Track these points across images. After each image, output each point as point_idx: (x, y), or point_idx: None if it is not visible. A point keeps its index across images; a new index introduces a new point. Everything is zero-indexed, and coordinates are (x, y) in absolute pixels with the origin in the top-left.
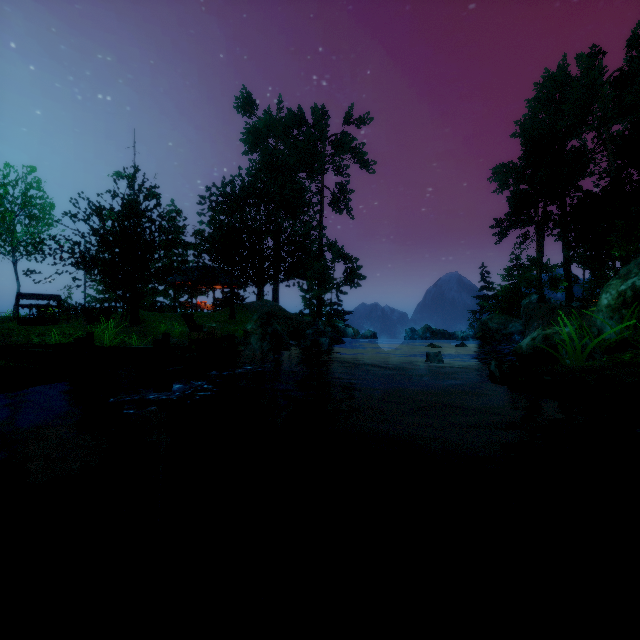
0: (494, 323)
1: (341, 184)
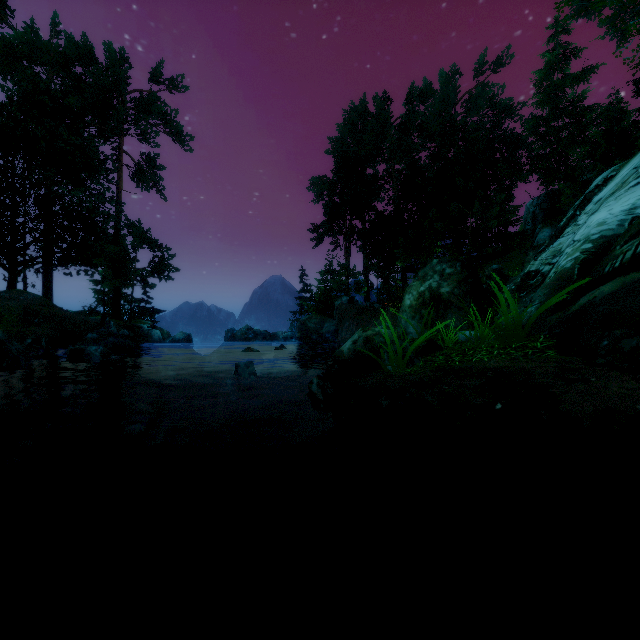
0: (312, 323)
1: (149, 155)
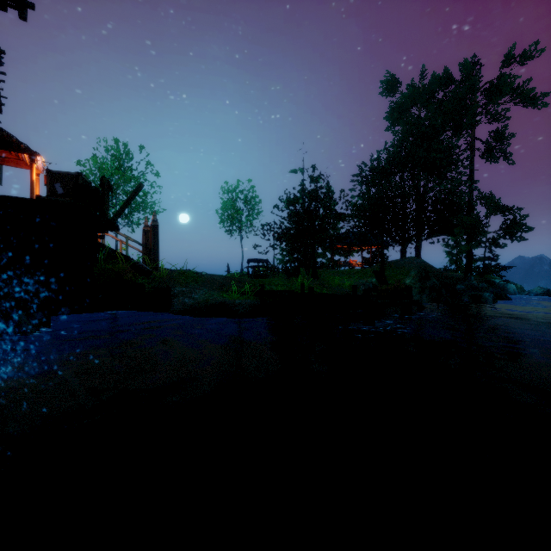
0: None
1: (496, 131)
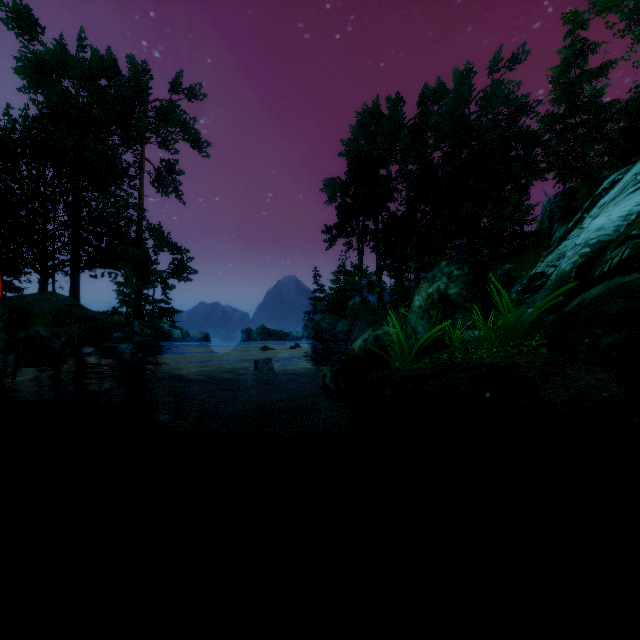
0: (325, 323)
1: (168, 161)
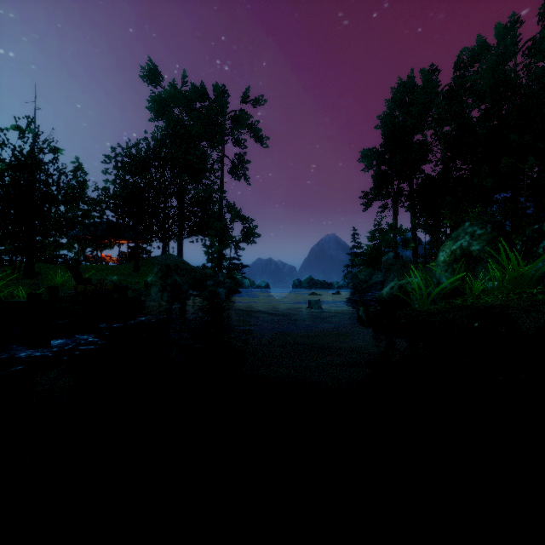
0: (362, 275)
1: (239, 155)
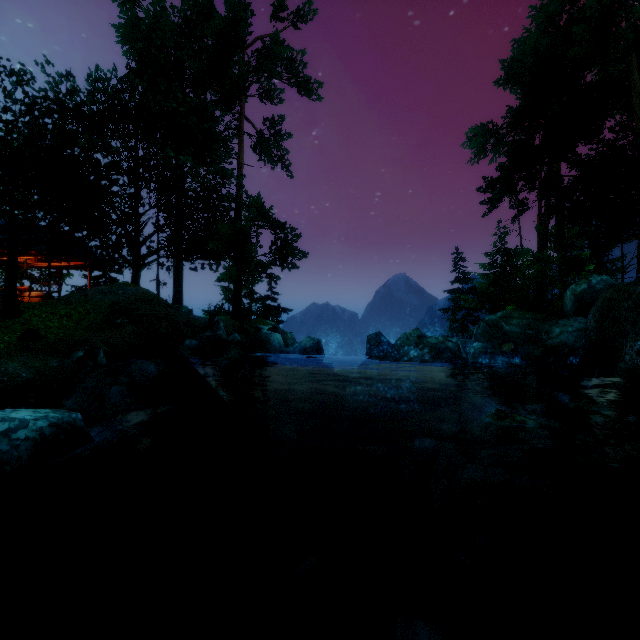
0: (513, 325)
1: (272, 121)
